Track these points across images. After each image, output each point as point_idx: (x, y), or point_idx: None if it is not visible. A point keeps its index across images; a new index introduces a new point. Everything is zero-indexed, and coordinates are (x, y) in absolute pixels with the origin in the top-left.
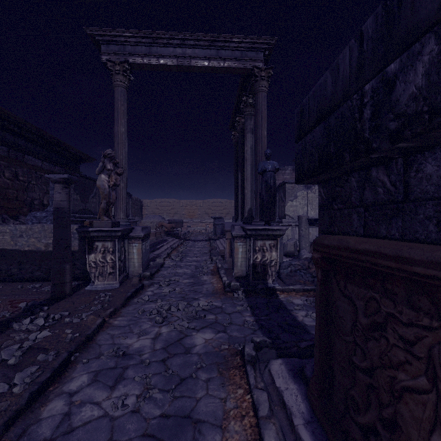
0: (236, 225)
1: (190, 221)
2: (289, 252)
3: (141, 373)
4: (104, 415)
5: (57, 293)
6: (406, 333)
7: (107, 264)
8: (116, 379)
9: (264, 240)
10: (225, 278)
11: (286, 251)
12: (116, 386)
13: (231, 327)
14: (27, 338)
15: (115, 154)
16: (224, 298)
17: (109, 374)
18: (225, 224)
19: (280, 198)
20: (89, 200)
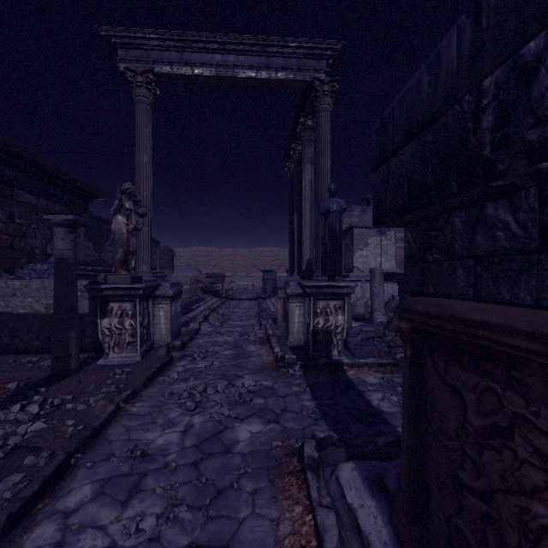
0: (291, 281)
1: (234, 275)
2: (359, 315)
3: (164, 481)
4: (110, 545)
5: (59, 370)
6: (546, 445)
7: (125, 332)
8: (129, 491)
9: (327, 299)
10: (278, 348)
11: (355, 314)
12: (130, 502)
13: (285, 415)
14: (15, 432)
15: (136, 190)
16: (276, 376)
17: (121, 484)
18: (278, 280)
19: (347, 246)
20: (104, 248)
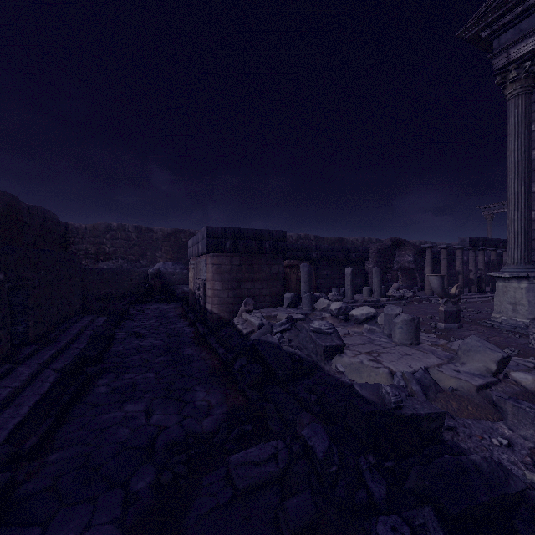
0: None
1: None
2: None
3: None
4: None
5: None
6: None
7: None
8: None
9: None
10: None
11: None
12: None
13: None
14: None
15: None
16: None
17: None
18: None
19: None
20: None
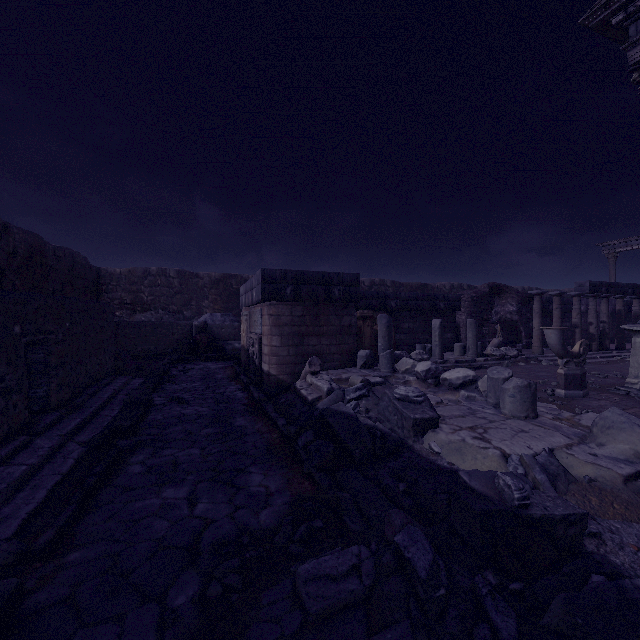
0: None
1: None
2: None
3: None
4: None
5: None
6: None
7: None
8: None
9: None
10: None
11: None
12: None
13: None
14: None
15: None
16: None
17: None
18: None
19: None
20: None
